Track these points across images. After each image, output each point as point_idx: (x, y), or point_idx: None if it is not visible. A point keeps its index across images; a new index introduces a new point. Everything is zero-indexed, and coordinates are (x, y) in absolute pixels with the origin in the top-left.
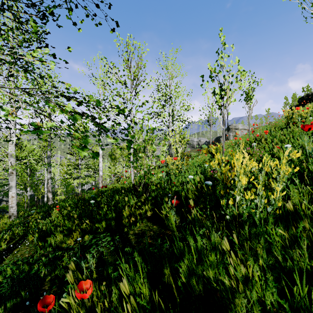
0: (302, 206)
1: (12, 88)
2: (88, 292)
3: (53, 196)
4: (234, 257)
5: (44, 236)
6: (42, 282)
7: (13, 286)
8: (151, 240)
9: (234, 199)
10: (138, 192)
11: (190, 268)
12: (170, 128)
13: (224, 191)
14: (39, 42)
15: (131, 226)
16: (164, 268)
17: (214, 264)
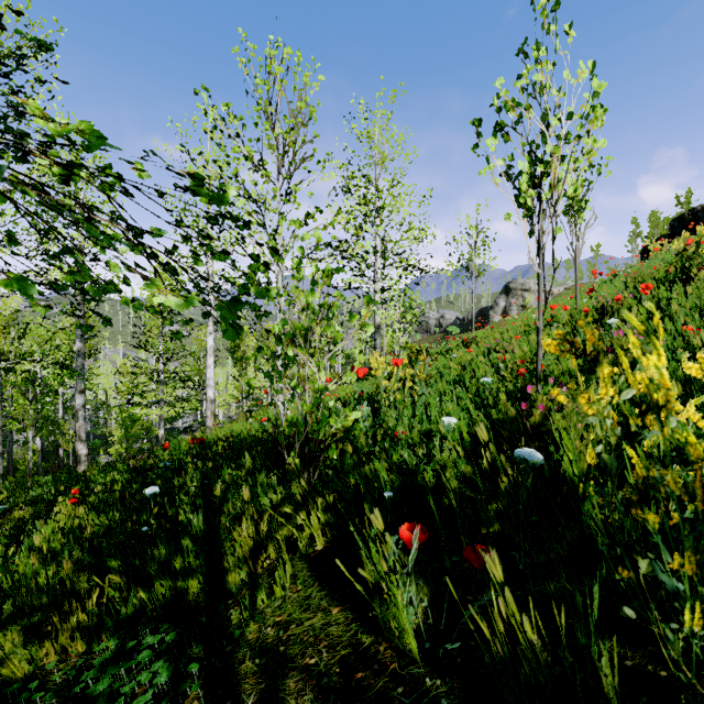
0: None
1: None
2: None
3: (94, 448)
4: None
5: None
6: None
7: None
8: (321, 702)
9: None
10: (287, 468)
11: None
12: (379, 284)
13: (701, 560)
14: None
15: (255, 596)
16: None
17: None
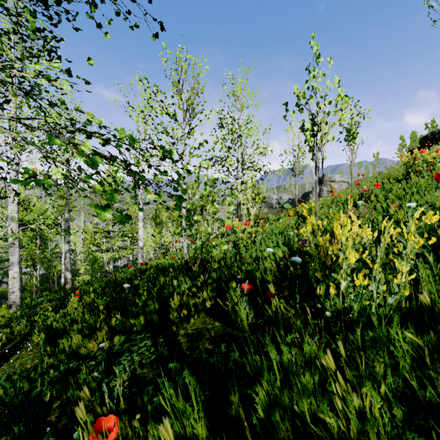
0: (439, 295)
1: (3, 118)
2: (110, 436)
3: (73, 276)
4: (343, 382)
5: (55, 337)
6: (48, 409)
7: (4, 416)
8: (212, 345)
9: (336, 285)
10: (193, 273)
11: (271, 395)
12: (240, 180)
13: (322, 274)
14: (48, 53)
15: (182, 322)
16: (231, 393)
17: (309, 390)
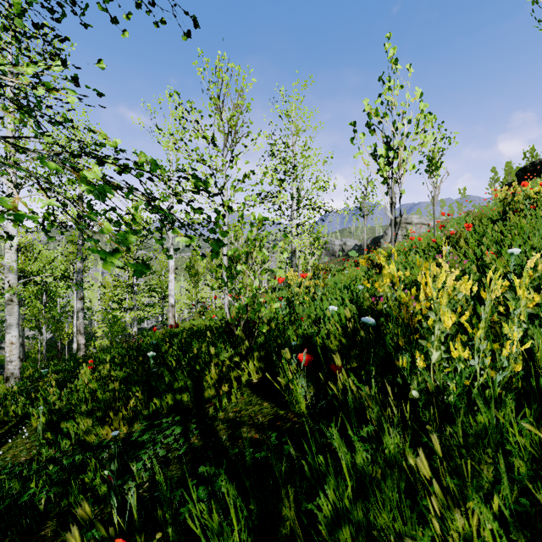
0: None
1: None
2: None
3: (87, 341)
4: (442, 496)
5: (58, 421)
6: (43, 519)
7: None
8: (259, 433)
9: (425, 356)
10: (235, 338)
11: (339, 511)
12: (294, 221)
13: (406, 341)
14: (50, 57)
15: (221, 402)
16: (284, 505)
17: (393, 504)
